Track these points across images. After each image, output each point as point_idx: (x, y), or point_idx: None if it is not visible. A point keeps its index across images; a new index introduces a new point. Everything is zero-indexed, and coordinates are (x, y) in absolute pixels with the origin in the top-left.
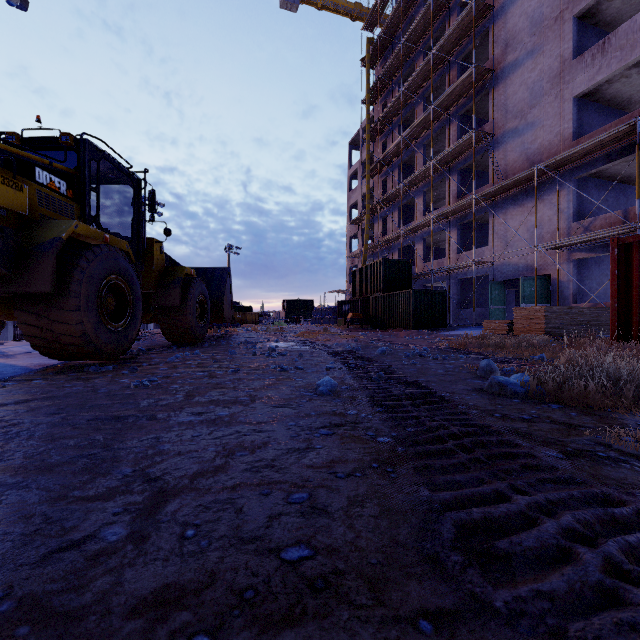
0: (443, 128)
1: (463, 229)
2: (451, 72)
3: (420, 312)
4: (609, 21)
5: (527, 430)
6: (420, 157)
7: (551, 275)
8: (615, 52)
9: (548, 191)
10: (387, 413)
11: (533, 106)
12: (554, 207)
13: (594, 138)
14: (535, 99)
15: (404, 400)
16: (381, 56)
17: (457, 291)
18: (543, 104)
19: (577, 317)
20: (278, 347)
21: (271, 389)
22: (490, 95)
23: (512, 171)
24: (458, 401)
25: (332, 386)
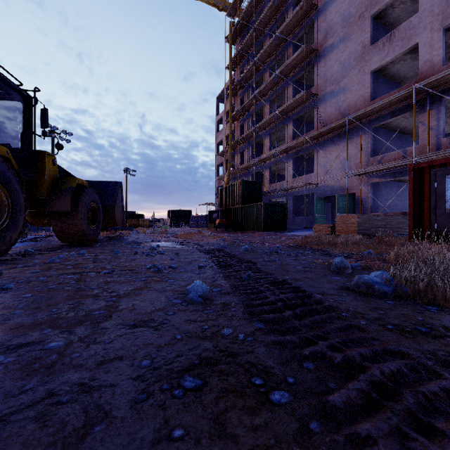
0: (283, 89)
1: (297, 161)
2: (288, 50)
3: (268, 219)
4: (392, 22)
5: (446, 355)
6: (267, 109)
7: (356, 193)
8: (398, 42)
9: (354, 135)
10: (270, 333)
11: (344, 76)
12: (358, 146)
13: (386, 99)
14: (345, 71)
15: (283, 309)
16: (240, 36)
17: (293, 204)
18: (351, 75)
19: (378, 222)
20: (159, 246)
21: (137, 296)
22: (315, 67)
23: (330, 121)
24: (336, 305)
25: (203, 291)
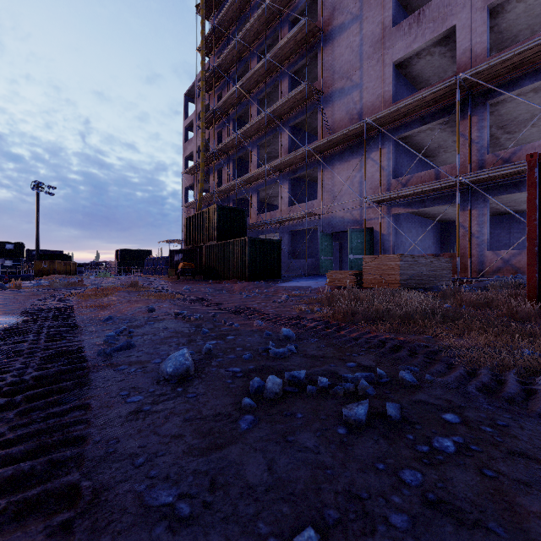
0: (276, 85)
1: (293, 184)
2: (283, 30)
3: (256, 262)
4: (414, 8)
5: None
6: (254, 111)
7: (374, 228)
8: (429, 23)
9: (371, 149)
10: None
11: (358, 68)
12: (376, 164)
13: (419, 94)
14: (359, 62)
15: None
16: (216, 8)
17: (289, 242)
18: (367, 67)
19: (422, 267)
20: None
21: None
22: (319, 55)
23: (339, 129)
24: None
25: None
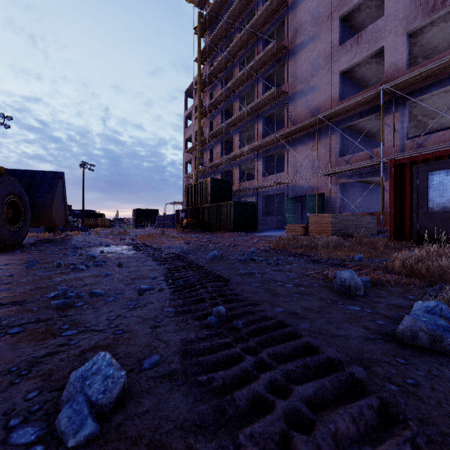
0: (253, 86)
1: (266, 160)
2: (259, 46)
3: (238, 218)
4: (358, 27)
5: None
6: (237, 106)
7: (325, 193)
8: (365, 44)
9: (323, 135)
10: None
11: (313, 75)
12: (327, 146)
13: (355, 98)
14: (315, 71)
15: None
16: (209, 29)
17: (263, 204)
18: (320, 75)
19: (350, 222)
20: (103, 252)
21: None
22: (285, 65)
23: (300, 120)
24: (421, 415)
25: (106, 389)
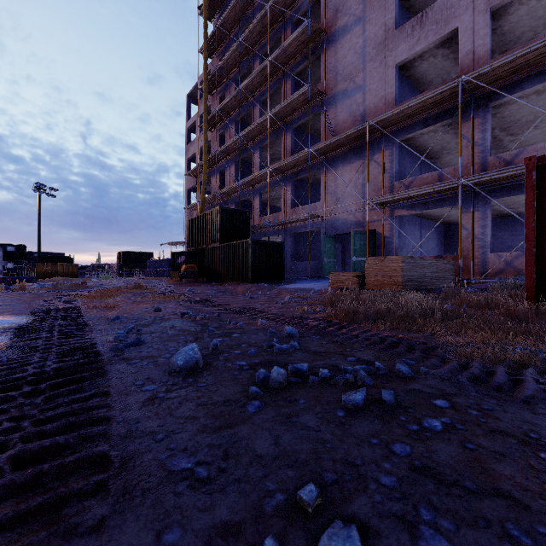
0: (278, 86)
1: (296, 186)
2: (286, 32)
3: (259, 264)
4: (417, 9)
5: None
6: (257, 113)
7: (377, 230)
8: (432, 25)
9: (374, 151)
10: None
11: (361, 70)
12: (379, 166)
13: (421, 96)
14: (362, 63)
15: None
16: (219, 10)
17: (292, 244)
18: (369, 69)
19: (424, 269)
20: None
21: None
22: (322, 57)
23: (342, 131)
24: None
25: None
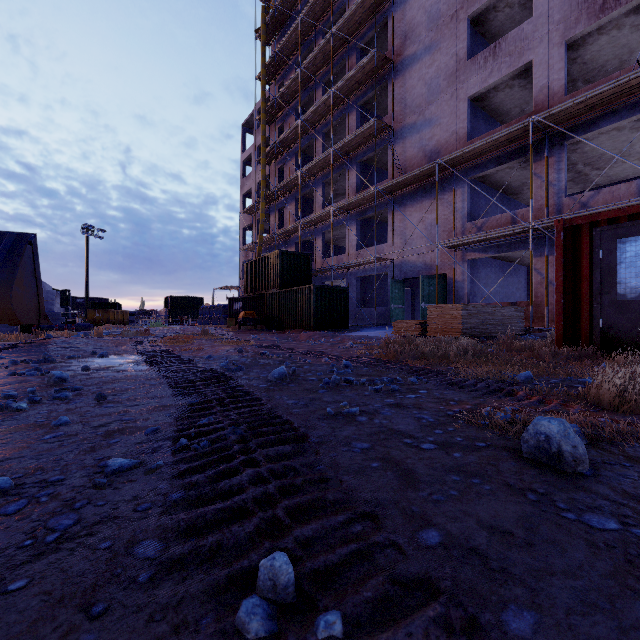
0: (343, 117)
1: (362, 225)
2: (351, 59)
3: (321, 311)
4: (493, 34)
5: None
6: (319, 146)
7: (447, 274)
8: (505, 57)
9: (445, 190)
10: None
11: (431, 102)
12: (450, 206)
13: (492, 135)
14: (433, 96)
15: None
16: (278, 32)
17: (357, 289)
18: (440, 101)
19: (488, 316)
20: (88, 369)
21: None
22: (390, 87)
23: (411, 167)
24: None
25: None
